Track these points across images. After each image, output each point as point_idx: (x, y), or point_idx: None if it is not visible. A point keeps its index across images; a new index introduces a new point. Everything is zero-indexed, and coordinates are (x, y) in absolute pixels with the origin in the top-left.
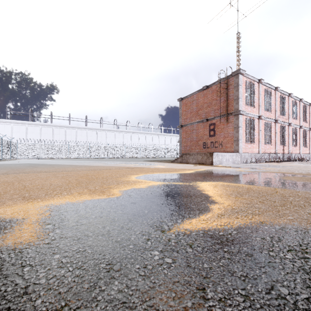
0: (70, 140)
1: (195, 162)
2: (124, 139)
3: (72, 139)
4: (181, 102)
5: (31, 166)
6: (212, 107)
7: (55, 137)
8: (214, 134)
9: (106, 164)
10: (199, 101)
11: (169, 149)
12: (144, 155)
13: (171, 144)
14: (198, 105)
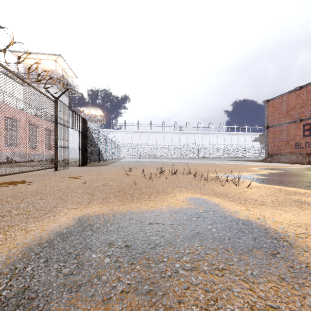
0: (151, 142)
1: (287, 162)
2: (195, 140)
3: (153, 142)
4: (267, 103)
5: (160, 162)
6: (307, 107)
7: (141, 141)
8: (310, 134)
9: (206, 162)
10: (291, 102)
11: (244, 149)
12: (217, 155)
13: (245, 143)
14: (289, 106)
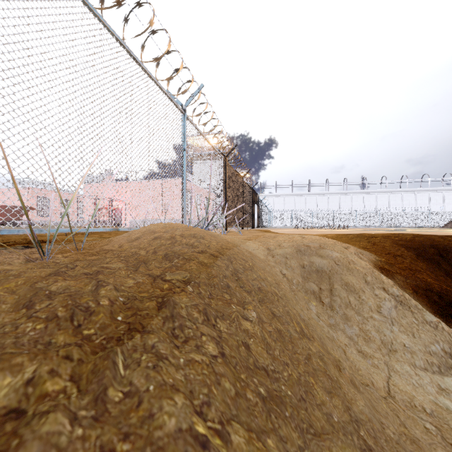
0: (310, 208)
1: None
2: (377, 202)
3: (312, 207)
4: None
5: None
6: None
7: (296, 206)
8: None
9: None
10: None
11: None
12: (411, 223)
13: None
14: None
